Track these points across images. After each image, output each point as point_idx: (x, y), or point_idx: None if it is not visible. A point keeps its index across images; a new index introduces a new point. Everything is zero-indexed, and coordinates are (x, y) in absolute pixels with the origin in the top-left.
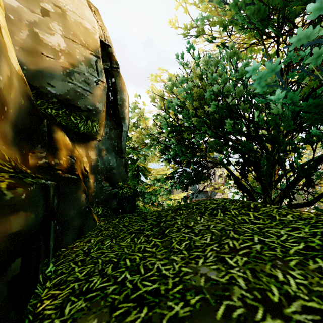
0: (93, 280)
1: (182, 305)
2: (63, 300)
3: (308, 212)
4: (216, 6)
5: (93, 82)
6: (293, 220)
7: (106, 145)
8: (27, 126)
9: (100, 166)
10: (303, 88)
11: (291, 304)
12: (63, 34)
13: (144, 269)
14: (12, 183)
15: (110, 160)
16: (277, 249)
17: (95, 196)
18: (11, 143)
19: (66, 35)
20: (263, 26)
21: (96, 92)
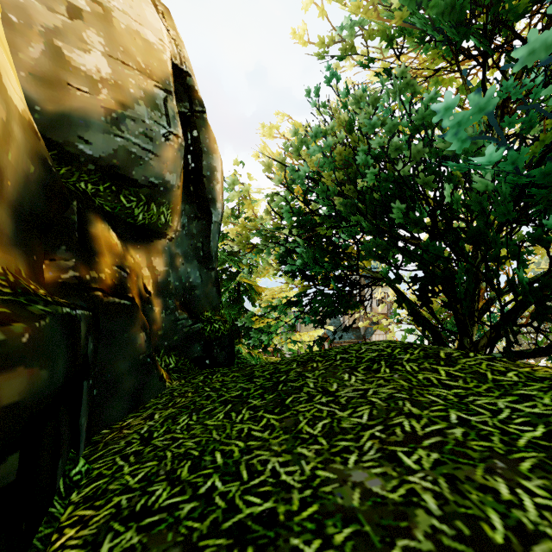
0: (154, 492)
1: (318, 546)
2: (99, 529)
3: (546, 367)
4: (376, 2)
5: (159, 136)
6: (520, 382)
7: (182, 246)
8: (41, 212)
9: (172, 284)
10: (530, 145)
11: (531, 548)
12: (106, 50)
13: (248, 471)
14: (6, 315)
15: (190, 273)
16: (494, 436)
17: (163, 335)
18: (11, 242)
19: (112, 53)
20: (459, 36)
21: (165, 154)
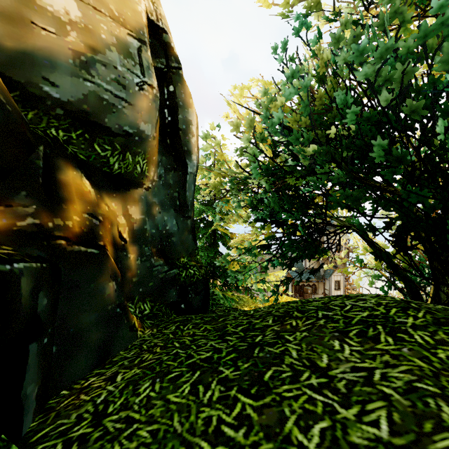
0: None
1: None
2: None
3: None
4: None
5: (132, 85)
6: None
7: (159, 196)
8: None
9: (148, 232)
10: None
11: None
12: None
13: None
14: None
15: (166, 221)
16: None
17: (137, 282)
18: None
19: None
20: None
21: (139, 103)
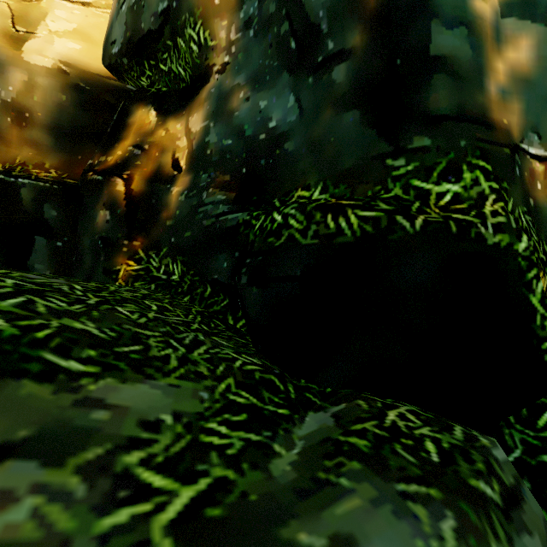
0: None
1: None
2: None
3: None
4: None
5: None
6: None
7: (251, 65)
8: (88, 125)
9: (213, 147)
10: None
11: None
12: None
13: None
14: None
15: (268, 110)
16: None
17: (172, 228)
18: (53, 149)
19: None
20: None
21: None
